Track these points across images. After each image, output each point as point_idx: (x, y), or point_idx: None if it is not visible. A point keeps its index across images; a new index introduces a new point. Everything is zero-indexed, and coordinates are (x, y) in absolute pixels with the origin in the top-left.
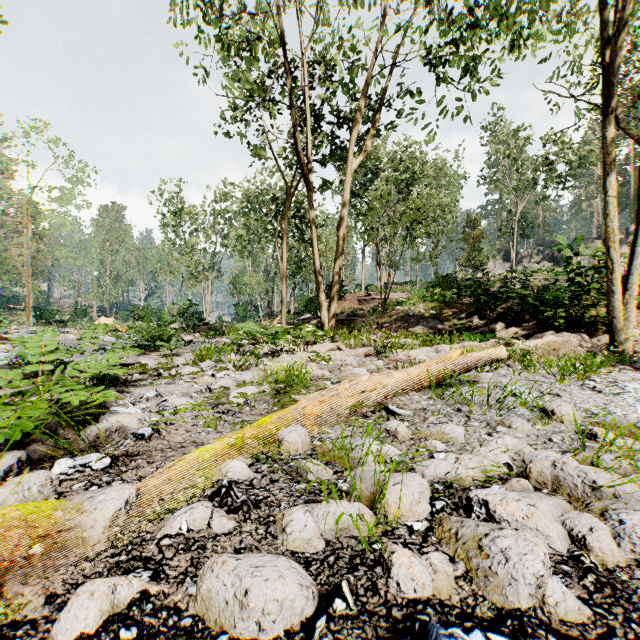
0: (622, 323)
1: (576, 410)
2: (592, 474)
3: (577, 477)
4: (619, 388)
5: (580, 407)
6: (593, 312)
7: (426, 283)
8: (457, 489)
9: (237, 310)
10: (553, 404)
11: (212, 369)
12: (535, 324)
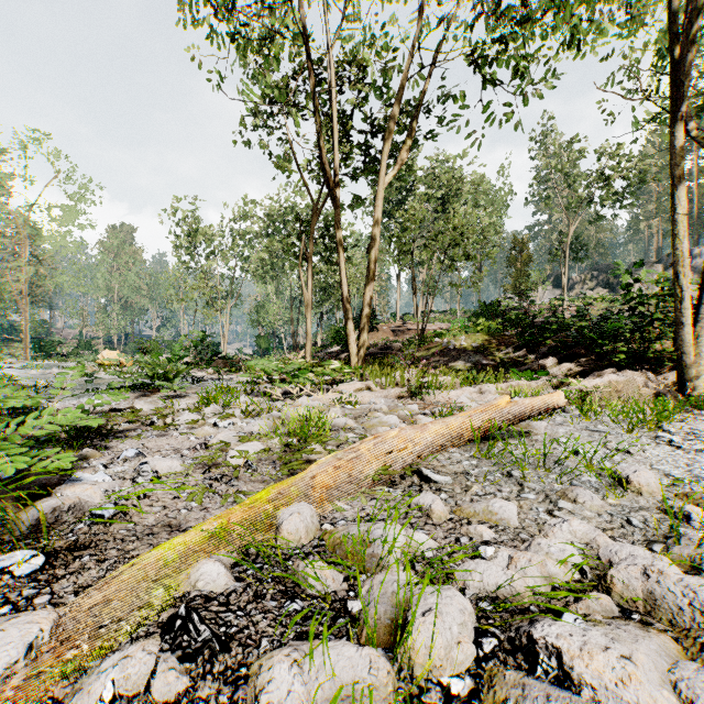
0: (692, 359)
1: (663, 484)
2: (703, 594)
3: (681, 596)
4: (700, 442)
5: (658, 470)
6: (657, 346)
7: (468, 312)
8: (512, 612)
9: (258, 342)
10: (627, 469)
11: (216, 416)
12: (591, 359)
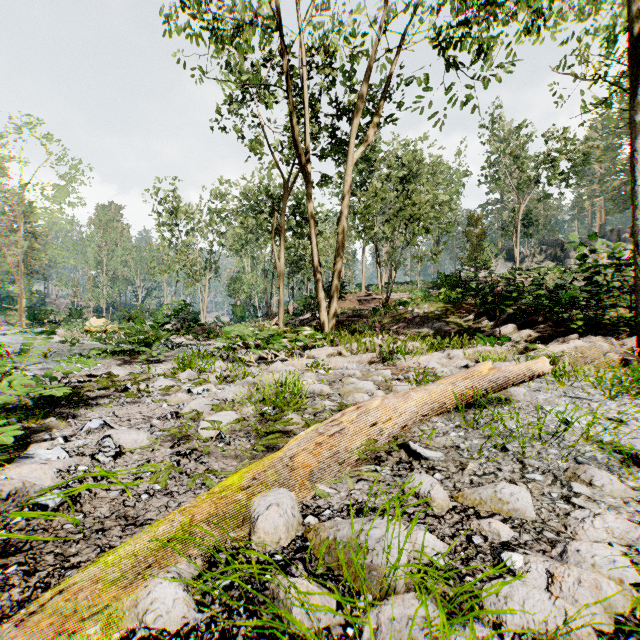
0: None
1: None
2: None
3: None
4: None
5: None
6: (611, 313)
7: (427, 283)
8: None
9: (235, 310)
10: (637, 444)
11: (191, 382)
12: (550, 326)
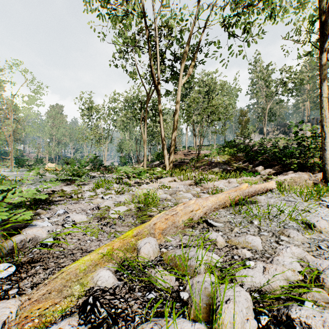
0: None
1: None
2: None
3: None
4: None
5: (325, 220)
6: (311, 160)
7: (219, 145)
8: (272, 299)
9: (121, 159)
10: (312, 219)
11: (102, 193)
12: (280, 167)
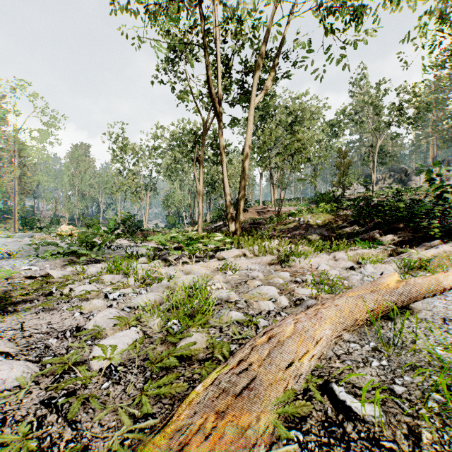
0: None
1: None
2: None
3: None
4: None
5: None
6: None
7: (307, 199)
8: None
9: (168, 219)
10: None
11: (113, 285)
12: (409, 232)
